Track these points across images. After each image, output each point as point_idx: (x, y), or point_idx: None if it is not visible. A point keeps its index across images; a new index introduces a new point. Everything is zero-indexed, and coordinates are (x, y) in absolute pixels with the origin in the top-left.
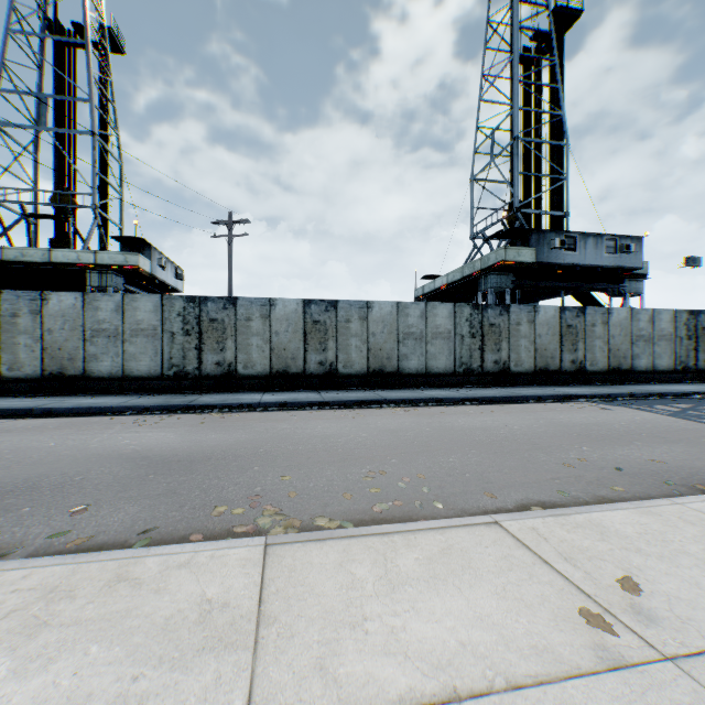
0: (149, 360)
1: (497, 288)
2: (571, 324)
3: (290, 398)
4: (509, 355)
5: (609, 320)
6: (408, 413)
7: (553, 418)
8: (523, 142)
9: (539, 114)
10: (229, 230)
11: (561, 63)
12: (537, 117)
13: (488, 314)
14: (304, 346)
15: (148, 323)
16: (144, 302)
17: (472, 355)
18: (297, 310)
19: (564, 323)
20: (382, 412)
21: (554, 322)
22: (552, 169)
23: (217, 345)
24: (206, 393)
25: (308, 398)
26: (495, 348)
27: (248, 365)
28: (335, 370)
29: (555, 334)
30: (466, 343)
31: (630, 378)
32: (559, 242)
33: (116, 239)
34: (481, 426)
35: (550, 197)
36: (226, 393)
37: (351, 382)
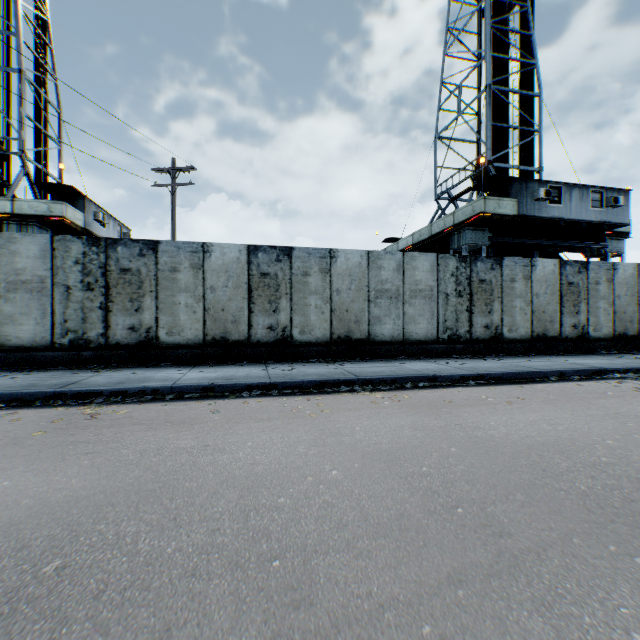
0: (34, 324)
1: (472, 244)
2: (572, 281)
3: (222, 376)
4: (502, 318)
5: (614, 277)
6: (397, 404)
7: (634, 413)
8: (495, 91)
9: (506, 69)
10: (172, 179)
11: (531, 12)
12: (503, 72)
13: (477, 268)
14: (249, 306)
15: (32, 273)
16: (27, 244)
17: (458, 318)
18: (240, 258)
19: (564, 280)
20: (357, 402)
21: (553, 278)
22: (522, 123)
23: (131, 303)
24: (111, 369)
25: (249, 376)
26: (485, 310)
27: (173, 330)
28: (289, 337)
29: (554, 293)
30: (451, 303)
31: (637, 345)
32: (543, 193)
33: (41, 187)
34: (546, 440)
35: (520, 153)
36: (139, 369)
37: (310, 352)
